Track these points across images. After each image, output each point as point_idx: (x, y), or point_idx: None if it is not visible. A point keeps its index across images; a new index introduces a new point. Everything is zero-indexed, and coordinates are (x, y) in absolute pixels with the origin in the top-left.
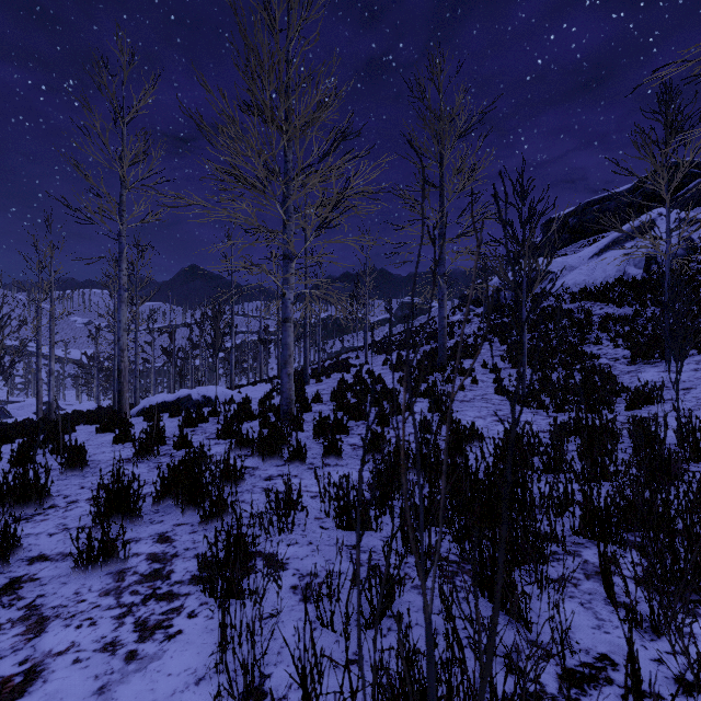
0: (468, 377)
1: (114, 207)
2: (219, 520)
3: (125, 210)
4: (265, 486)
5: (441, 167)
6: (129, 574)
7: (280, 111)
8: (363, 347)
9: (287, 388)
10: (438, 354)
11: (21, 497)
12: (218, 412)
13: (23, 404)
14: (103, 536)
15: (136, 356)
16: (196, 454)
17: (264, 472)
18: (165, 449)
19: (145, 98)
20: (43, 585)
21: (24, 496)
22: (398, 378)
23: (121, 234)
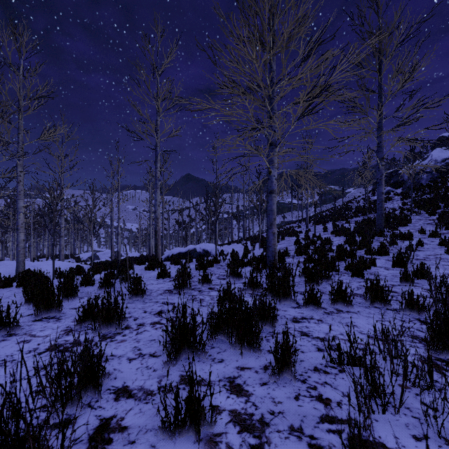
0: (408, 240)
1: (153, 127)
2: (285, 371)
3: (159, 130)
4: (299, 329)
5: (380, 73)
6: (223, 448)
7: (276, 22)
8: (300, 220)
9: (272, 243)
10: (377, 222)
11: (106, 318)
12: (218, 260)
13: (104, 252)
14: (190, 392)
15: (162, 224)
16: (225, 291)
17: (286, 313)
18: (192, 285)
19: (170, 56)
20: (131, 443)
21: (108, 317)
22: (342, 240)
23: (156, 145)
